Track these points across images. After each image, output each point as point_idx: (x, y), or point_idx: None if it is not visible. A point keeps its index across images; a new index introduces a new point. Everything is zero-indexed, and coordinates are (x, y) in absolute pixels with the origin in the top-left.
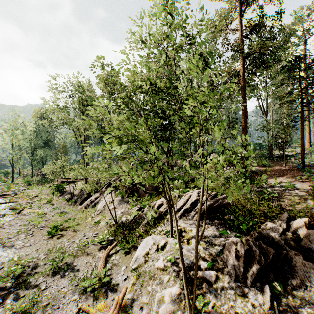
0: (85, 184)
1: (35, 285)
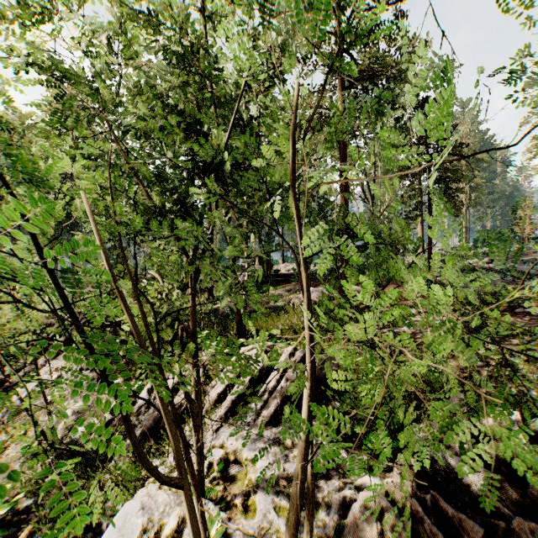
0: None
1: None
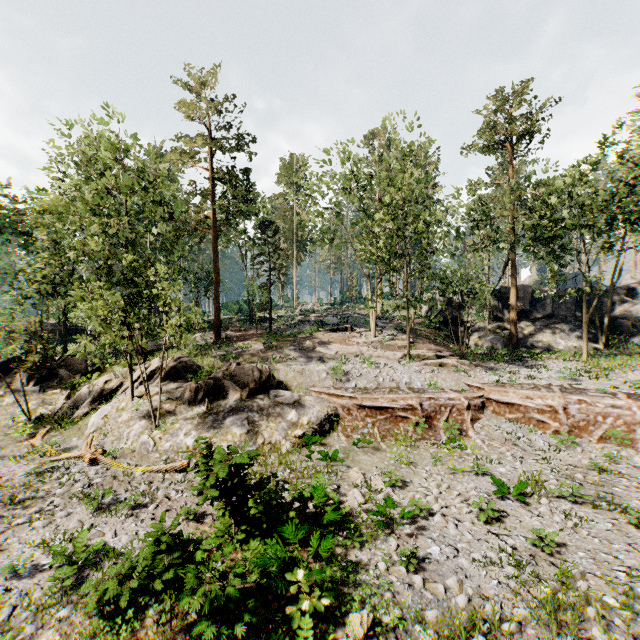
0: None
1: None
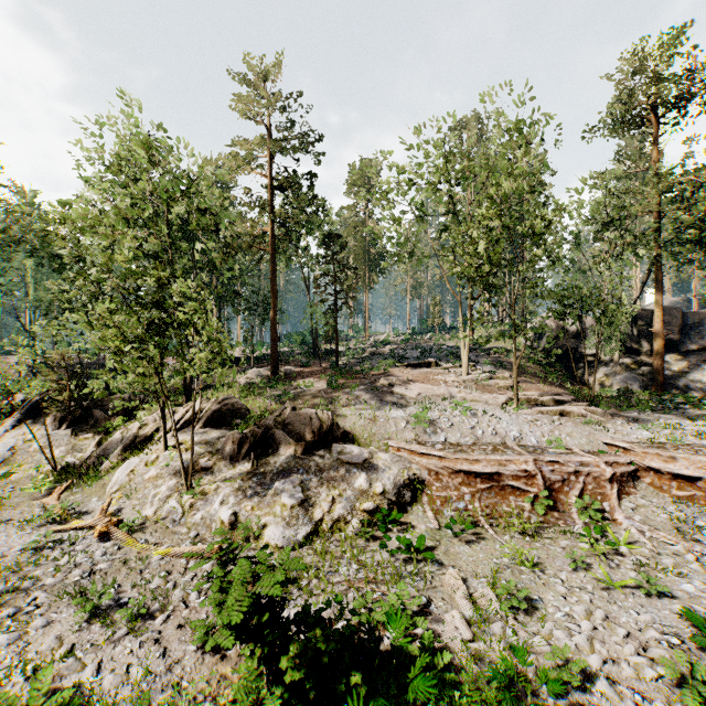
0: None
1: None
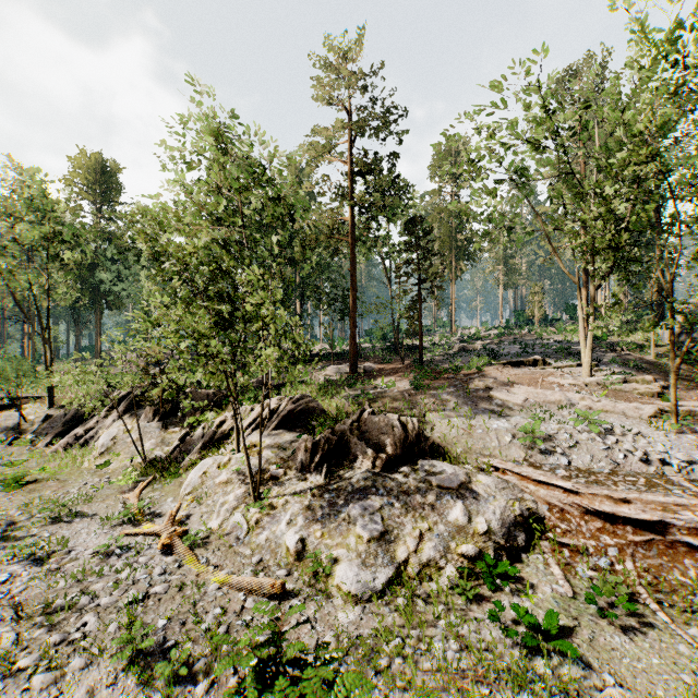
0: (49, 408)
1: (29, 535)
